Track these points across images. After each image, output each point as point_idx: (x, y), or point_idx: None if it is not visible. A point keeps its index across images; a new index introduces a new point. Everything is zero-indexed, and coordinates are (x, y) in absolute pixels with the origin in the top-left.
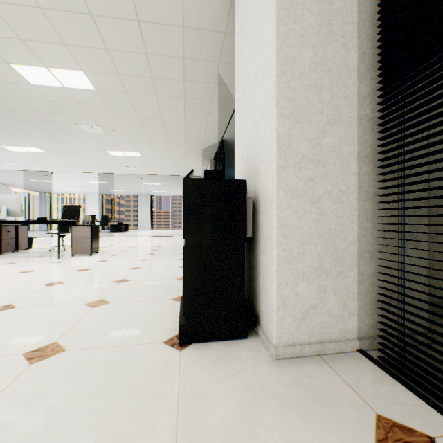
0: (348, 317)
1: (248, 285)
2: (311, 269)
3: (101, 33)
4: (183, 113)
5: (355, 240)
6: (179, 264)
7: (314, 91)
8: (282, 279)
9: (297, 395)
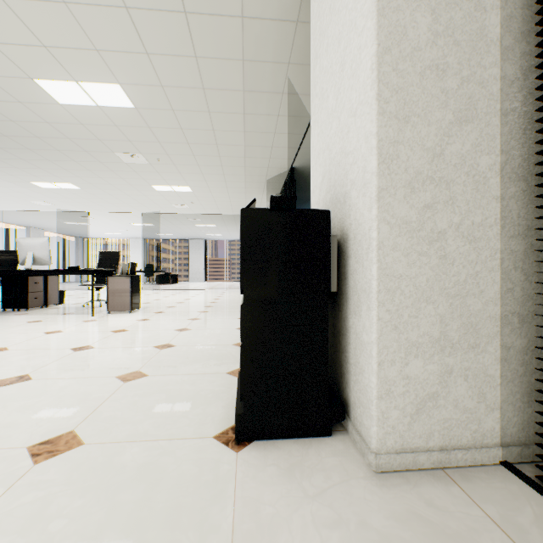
0: (486, 412)
1: (330, 358)
2: (428, 340)
3: (139, 32)
4: (242, 134)
5: (496, 297)
6: (237, 325)
7: (434, 75)
8: (385, 354)
9: (417, 540)
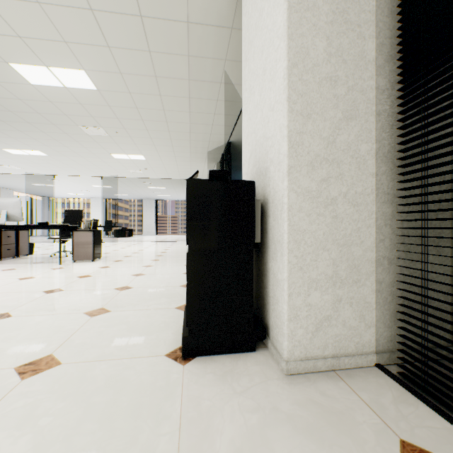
0: (365, 329)
1: (256, 294)
2: (324, 277)
3: (102, 29)
4: (188, 114)
5: (372, 246)
6: (184, 271)
7: (328, 84)
8: (293, 288)
9: (312, 417)
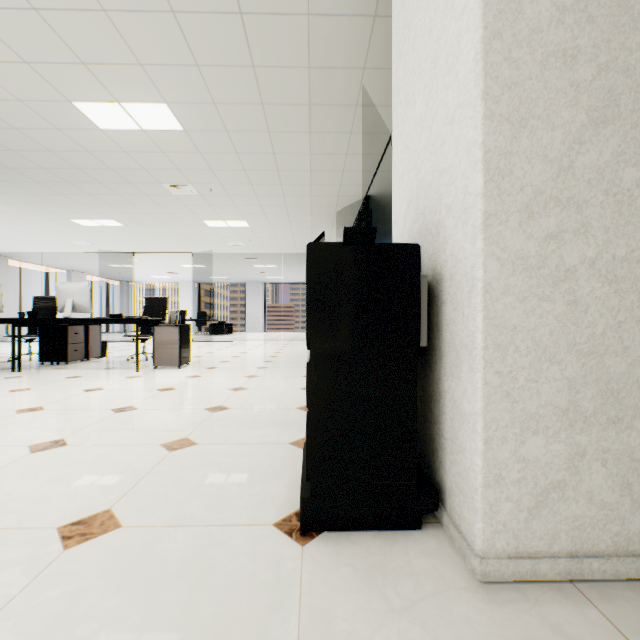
0: (632, 509)
1: (418, 429)
2: (552, 412)
3: (188, 41)
4: (307, 157)
5: None
6: (302, 385)
7: (560, 63)
8: (493, 428)
9: None
